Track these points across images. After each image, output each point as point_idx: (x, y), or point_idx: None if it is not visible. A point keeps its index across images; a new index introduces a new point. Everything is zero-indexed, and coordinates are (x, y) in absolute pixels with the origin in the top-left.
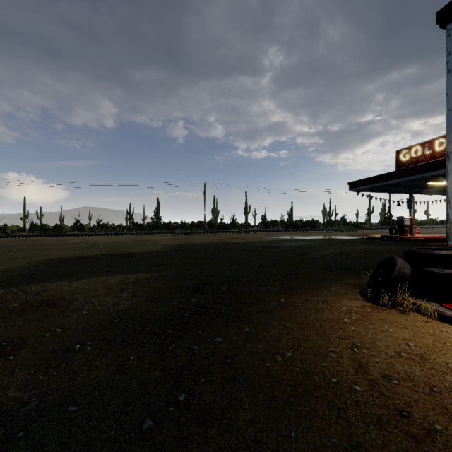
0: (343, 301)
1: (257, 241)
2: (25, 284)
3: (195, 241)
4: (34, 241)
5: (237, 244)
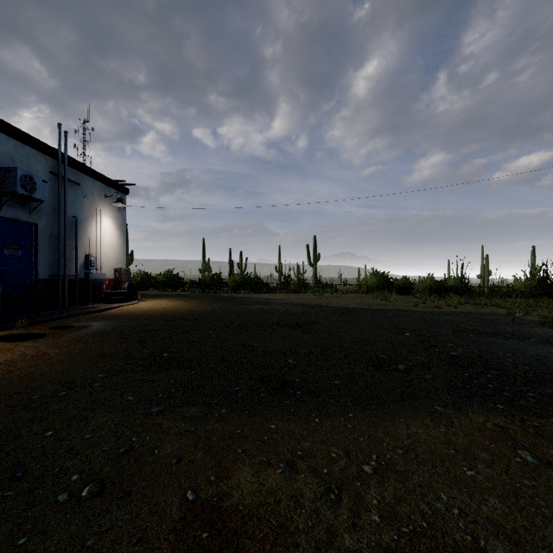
0: None
1: None
2: None
3: None
4: None
5: None
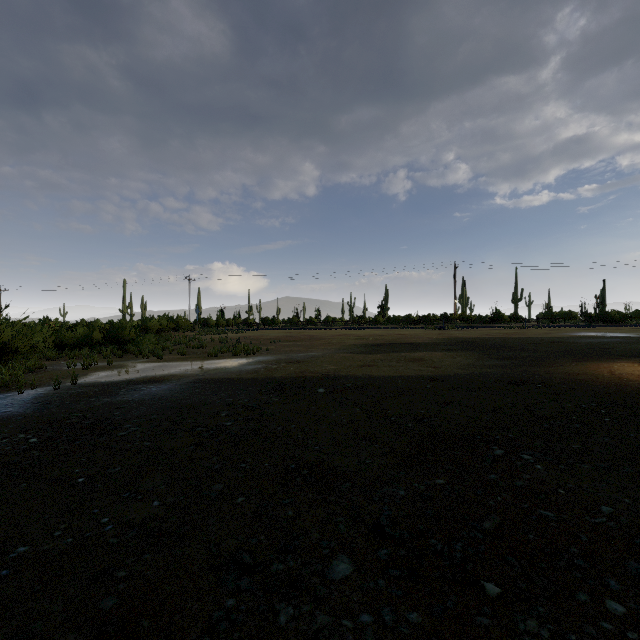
0: (620, 363)
1: (542, 337)
2: (382, 353)
3: (462, 336)
4: (299, 333)
5: (517, 339)
